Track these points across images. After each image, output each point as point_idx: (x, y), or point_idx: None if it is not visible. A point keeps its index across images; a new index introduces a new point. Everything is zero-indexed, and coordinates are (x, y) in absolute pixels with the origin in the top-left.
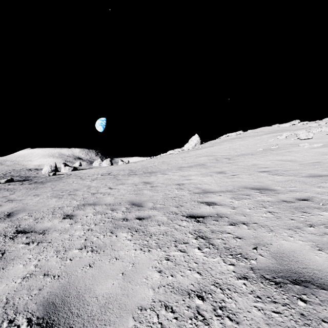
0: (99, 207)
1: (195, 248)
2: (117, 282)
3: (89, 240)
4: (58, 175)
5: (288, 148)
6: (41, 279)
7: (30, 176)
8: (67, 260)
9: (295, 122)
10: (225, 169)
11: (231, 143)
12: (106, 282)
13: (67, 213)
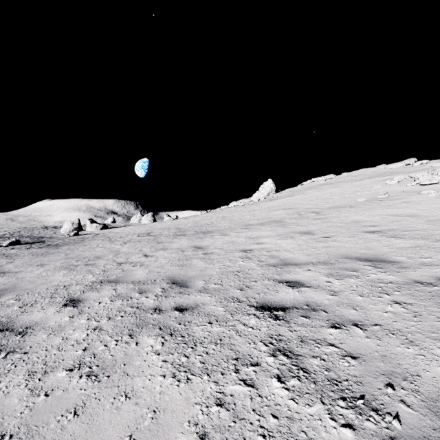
0: (122, 286)
1: (272, 377)
2: None
3: (90, 351)
4: (81, 235)
5: (404, 198)
6: None
7: (44, 237)
8: (41, 394)
9: (410, 161)
10: (313, 228)
11: (319, 191)
12: None
13: (73, 297)
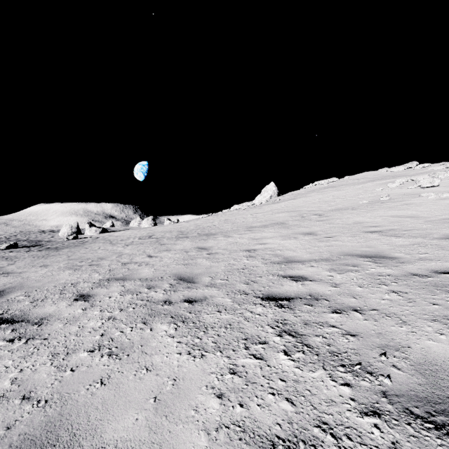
0: (130, 283)
1: (279, 352)
2: (144, 416)
3: (107, 336)
4: (81, 239)
5: (405, 200)
6: (15, 406)
7: (42, 240)
8: (67, 370)
9: (412, 164)
10: (316, 229)
11: (321, 194)
12: (124, 416)
13: (82, 293)
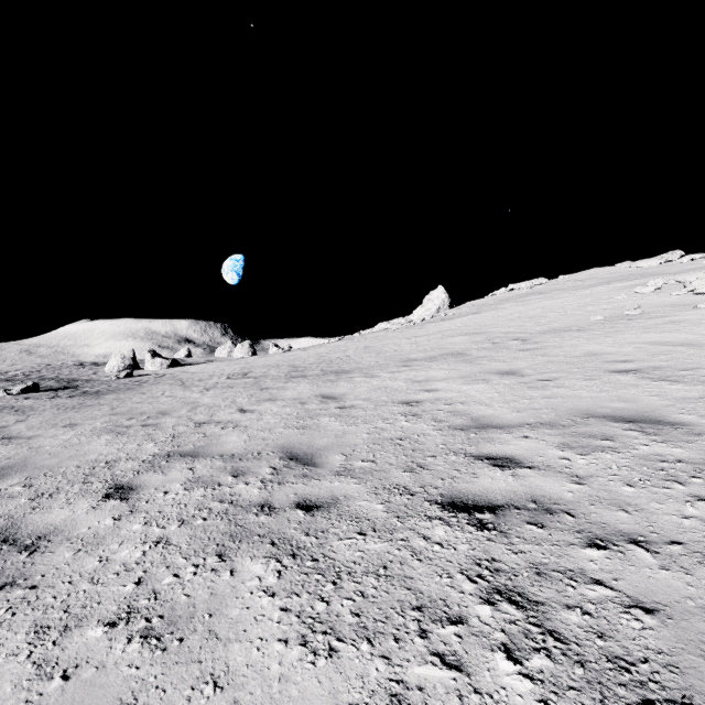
0: (204, 463)
1: (495, 649)
2: None
3: (148, 585)
4: (137, 377)
5: (670, 315)
6: None
7: (78, 379)
8: (55, 676)
9: (674, 255)
10: (520, 366)
11: (522, 305)
12: None
13: (121, 482)
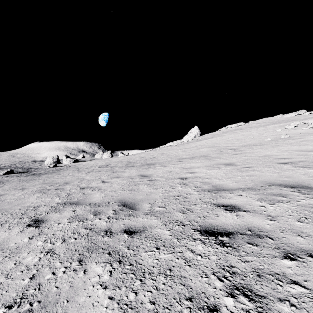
0: (80, 208)
1: None
2: None
3: (37, 280)
4: (59, 167)
5: (303, 138)
6: None
7: (32, 168)
8: None
9: (301, 111)
10: (234, 161)
11: (233, 134)
12: None
13: (38, 217)
